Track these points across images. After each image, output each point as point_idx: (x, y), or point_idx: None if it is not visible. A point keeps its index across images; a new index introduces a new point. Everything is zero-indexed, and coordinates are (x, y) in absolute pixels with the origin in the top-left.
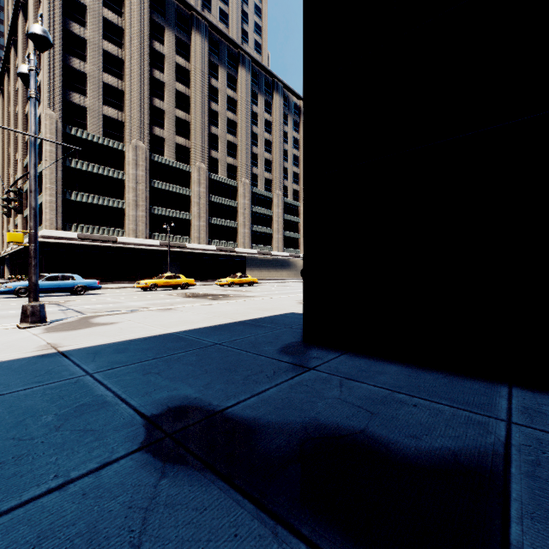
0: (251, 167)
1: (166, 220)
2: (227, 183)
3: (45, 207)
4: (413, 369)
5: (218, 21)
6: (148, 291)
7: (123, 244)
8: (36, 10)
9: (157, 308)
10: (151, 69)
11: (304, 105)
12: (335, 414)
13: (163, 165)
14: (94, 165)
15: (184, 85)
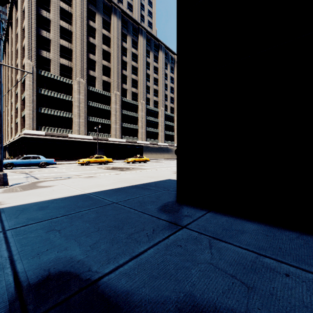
0: (146, 94)
1: (97, 124)
2: (132, 103)
3: (26, 116)
4: (267, 228)
5: (127, 9)
6: (84, 165)
7: (72, 138)
8: (22, 4)
9: (84, 176)
10: (88, 37)
11: (177, 29)
12: (210, 288)
13: (95, 92)
14: (55, 92)
15: (107, 46)
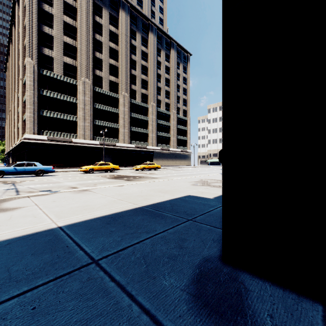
0: (157, 95)
1: (103, 128)
2: (142, 105)
3: (26, 120)
4: None
5: (136, 5)
6: (88, 173)
7: (76, 143)
8: None
9: (76, 189)
10: (94, 34)
11: None
12: None
13: (101, 94)
14: (58, 93)
15: (114, 44)
